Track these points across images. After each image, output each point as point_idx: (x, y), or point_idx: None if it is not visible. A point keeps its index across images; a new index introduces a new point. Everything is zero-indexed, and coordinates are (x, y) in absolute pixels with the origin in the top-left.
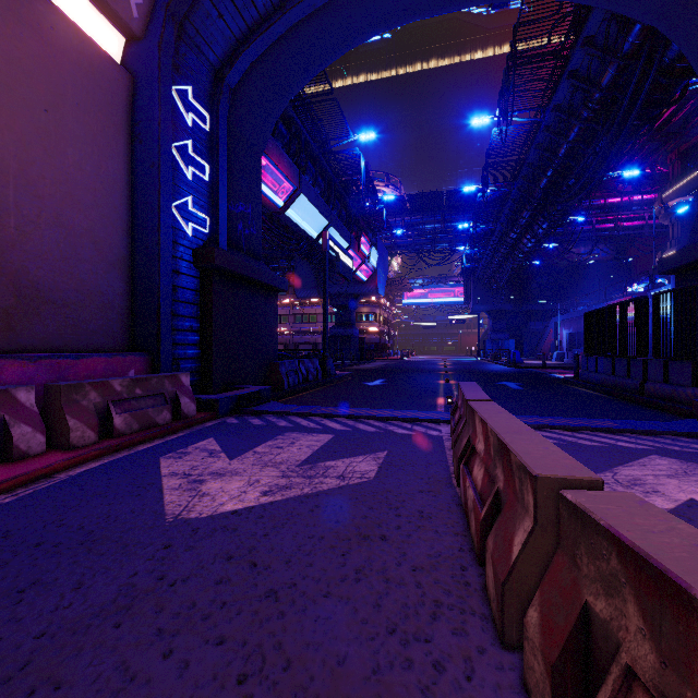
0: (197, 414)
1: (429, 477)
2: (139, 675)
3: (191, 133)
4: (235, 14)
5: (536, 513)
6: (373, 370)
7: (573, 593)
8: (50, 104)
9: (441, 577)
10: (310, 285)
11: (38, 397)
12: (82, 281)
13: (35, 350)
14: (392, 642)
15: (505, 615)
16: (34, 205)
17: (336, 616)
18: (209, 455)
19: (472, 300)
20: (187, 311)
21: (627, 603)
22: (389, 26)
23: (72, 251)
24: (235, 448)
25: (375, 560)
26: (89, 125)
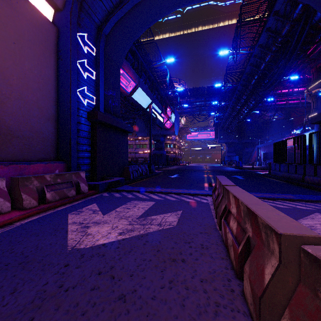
0: (89, 191)
1: (204, 224)
2: None
3: (86, 56)
4: None
5: (280, 256)
6: (173, 170)
7: (317, 317)
8: (16, 39)
9: (217, 286)
10: (143, 130)
11: (9, 183)
12: (32, 127)
13: (8, 160)
14: None
15: (261, 317)
16: (8, 89)
17: (159, 313)
18: (93, 212)
19: (218, 137)
20: (84, 141)
21: None
22: (181, 6)
23: (27, 112)
24: (106, 209)
25: (179, 274)
26: (36, 51)
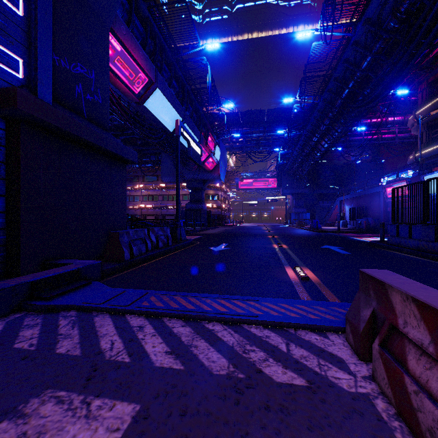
0: None
1: None
2: None
3: None
4: None
5: None
6: (217, 234)
7: None
8: None
9: None
10: (172, 173)
11: None
12: None
13: None
14: None
15: None
16: None
17: None
18: None
19: (282, 186)
20: None
21: None
22: None
23: None
24: None
25: None
26: None
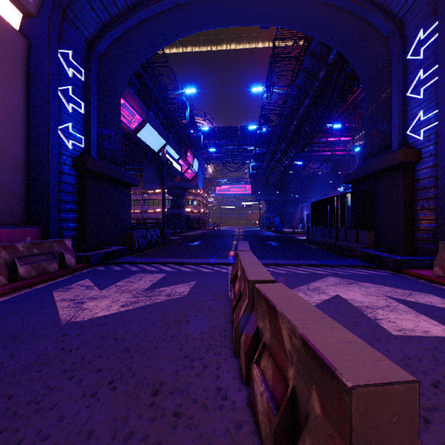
0: (77, 265)
1: (217, 292)
2: (56, 388)
3: (71, 81)
4: (102, 8)
5: (249, 296)
6: (195, 235)
7: (255, 324)
8: None
9: (213, 335)
10: (154, 181)
11: None
12: None
13: None
14: (185, 361)
15: (236, 343)
16: None
17: (159, 355)
18: (87, 288)
19: (256, 193)
20: (68, 198)
21: (266, 320)
22: (202, 29)
23: None
24: (103, 284)
25: (182, 331)
26: None
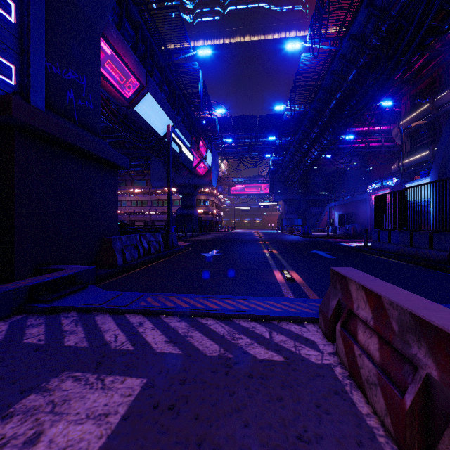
0: None
1: None
2: None
3: None
4: None
5: None
6: (209, 240)
7: None
8: None
9: None
10: (162, 177)
11: None
12: None
13: None
14: None
15: None
16: None
17: None
18: None
19: (274, 192)
20: None
21: None
22: None
23: None
24: None
25: None
26: None
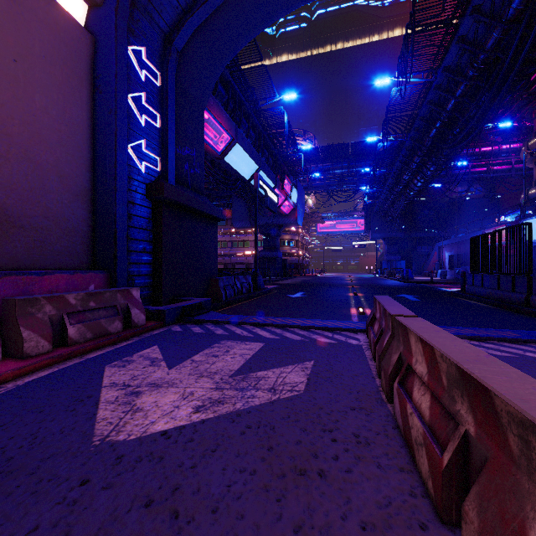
0: (147, 323)
1: (357, 390)
2: None
3: (144, 87)
4: None
5: None
6: (294, 284)
7: None
8: (19, 55)
9: None
10: (244, 217)
11: None
12: (48, 209)
13: (4, 268)
14: None
15: None
16: (3, 142)
17: None
18: (151, 363)
19: (371, 229)
20: (140, 235)
21: None
22: None
23: (39, 183)
24: (175, 357)
25: (316, 509)
26: (55, 76)
